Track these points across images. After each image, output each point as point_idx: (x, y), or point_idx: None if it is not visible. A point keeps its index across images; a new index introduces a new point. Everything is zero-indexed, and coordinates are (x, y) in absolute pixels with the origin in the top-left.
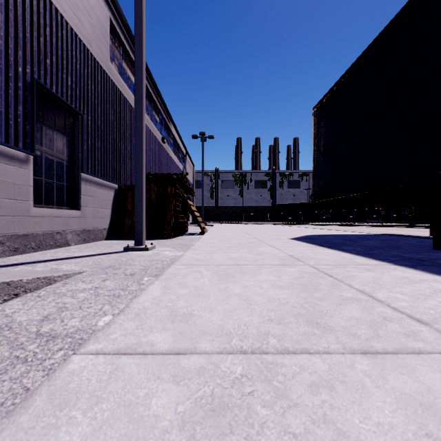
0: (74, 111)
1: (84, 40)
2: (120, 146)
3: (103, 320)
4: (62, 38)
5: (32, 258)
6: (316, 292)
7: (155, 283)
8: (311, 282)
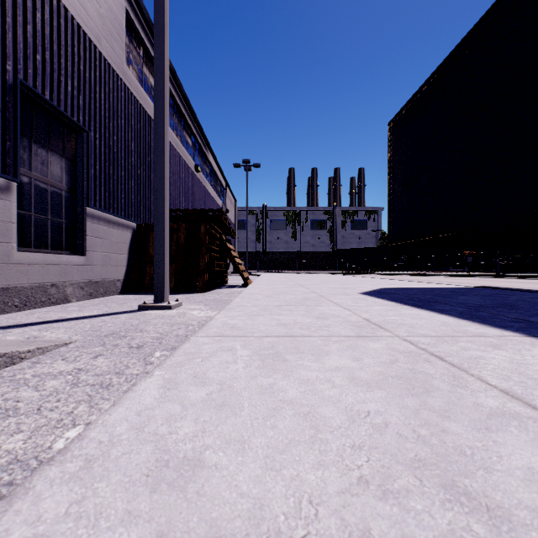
0: (75, 125)
1: (90, 34)
2: (140, 174)
3: (66, 438)
4: (59, 28)
5: (11, 320)
6: (431, 396)
7: (154, 374)
8: (413, 371)
